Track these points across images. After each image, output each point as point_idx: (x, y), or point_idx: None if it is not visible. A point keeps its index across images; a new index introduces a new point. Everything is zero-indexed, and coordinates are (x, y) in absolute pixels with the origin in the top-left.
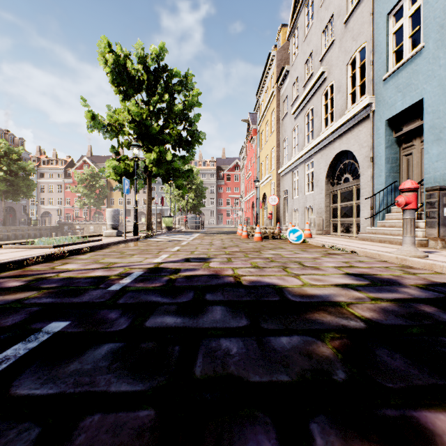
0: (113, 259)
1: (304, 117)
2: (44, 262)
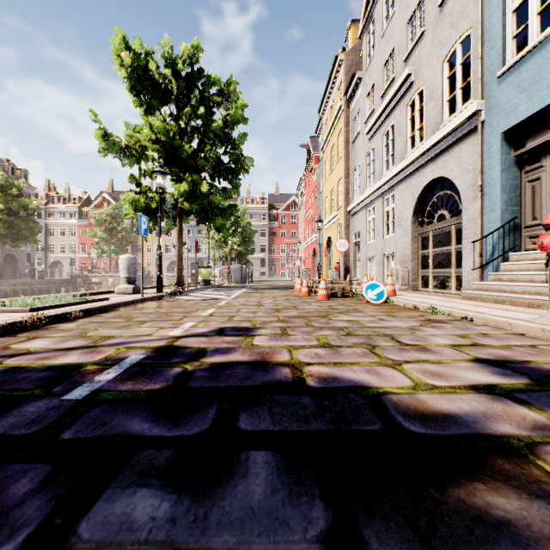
0: (111, 330)
1: (383, 137)
2: (3, 335)
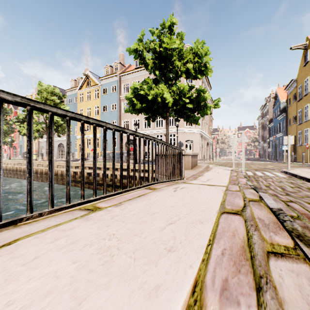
0: None
1: None
2: None
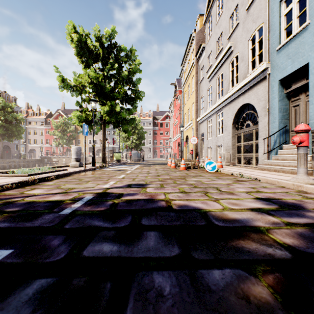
0: (72, 185)
1: (216, 80)
2: (18, 187)
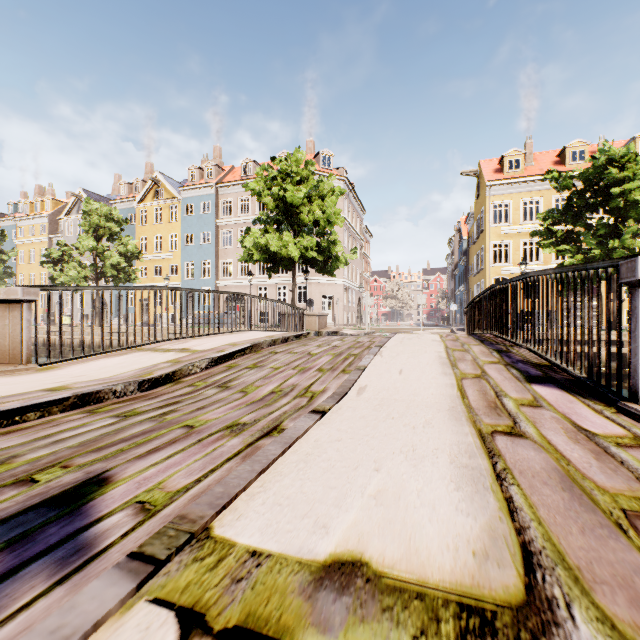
0: None
1: None
2: None
